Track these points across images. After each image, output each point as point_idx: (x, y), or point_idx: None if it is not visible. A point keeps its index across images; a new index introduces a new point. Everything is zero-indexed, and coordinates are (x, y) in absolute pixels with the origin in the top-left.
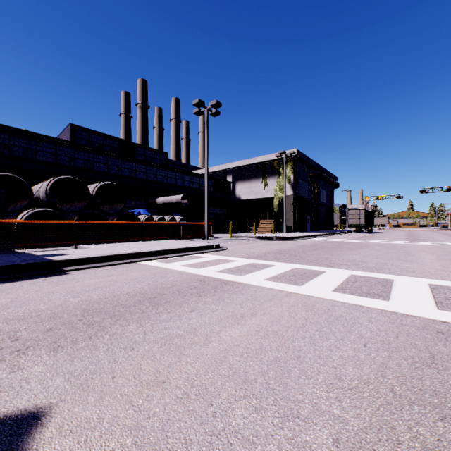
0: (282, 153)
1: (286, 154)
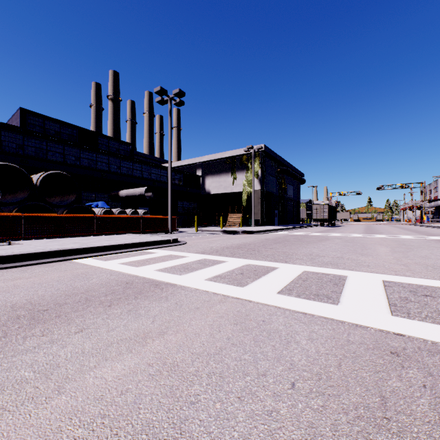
0: (250, 148)
1: (254, 149)
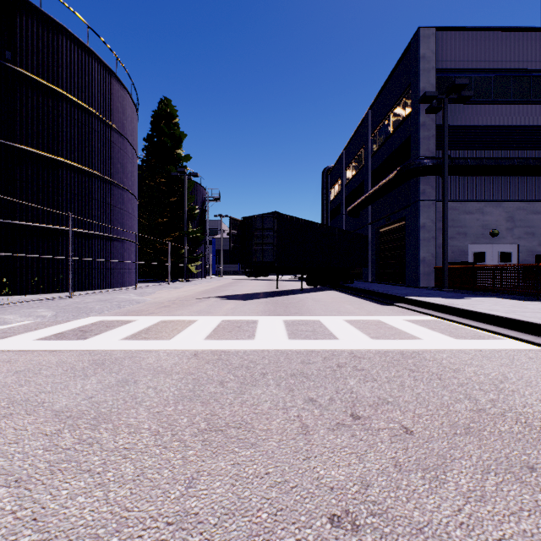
0: None
1: None
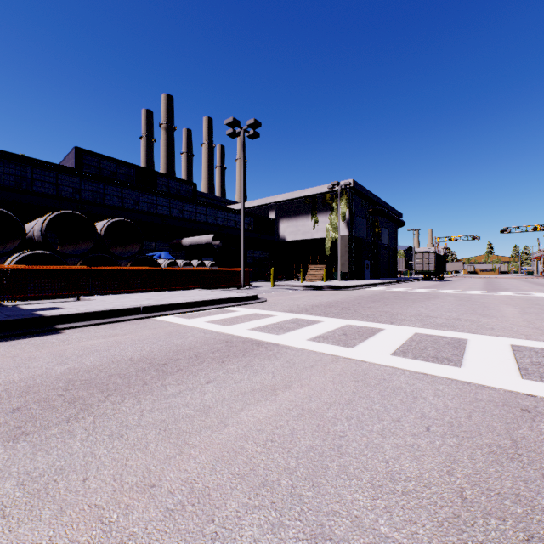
0: (336, 185)
1: (340, 186)
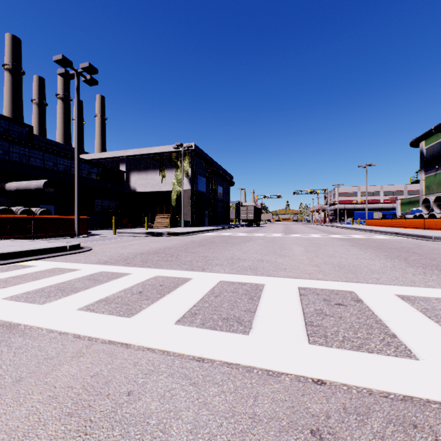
0: (180, 146)
1: (184, 147)
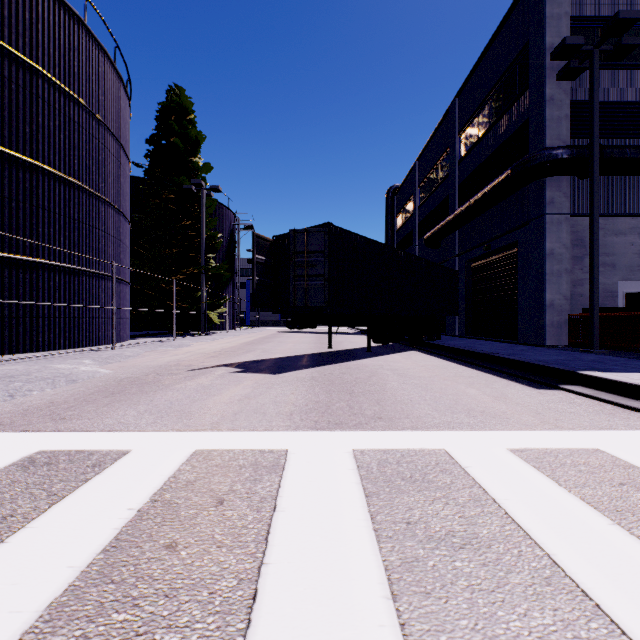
0: None
1: None
